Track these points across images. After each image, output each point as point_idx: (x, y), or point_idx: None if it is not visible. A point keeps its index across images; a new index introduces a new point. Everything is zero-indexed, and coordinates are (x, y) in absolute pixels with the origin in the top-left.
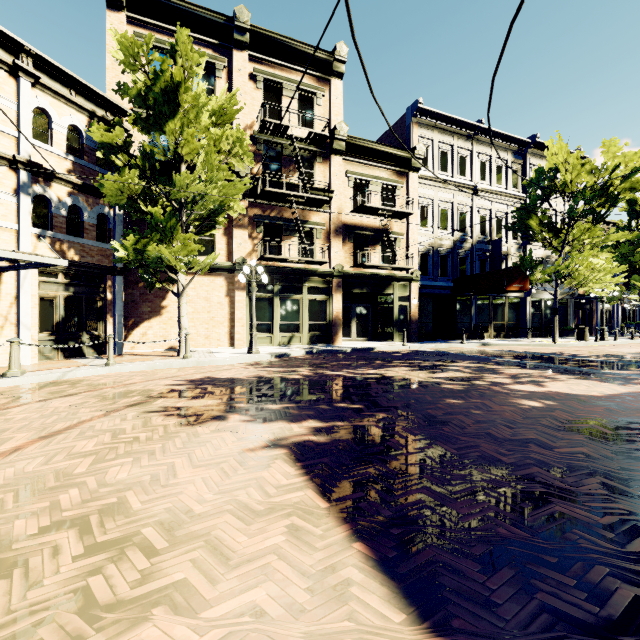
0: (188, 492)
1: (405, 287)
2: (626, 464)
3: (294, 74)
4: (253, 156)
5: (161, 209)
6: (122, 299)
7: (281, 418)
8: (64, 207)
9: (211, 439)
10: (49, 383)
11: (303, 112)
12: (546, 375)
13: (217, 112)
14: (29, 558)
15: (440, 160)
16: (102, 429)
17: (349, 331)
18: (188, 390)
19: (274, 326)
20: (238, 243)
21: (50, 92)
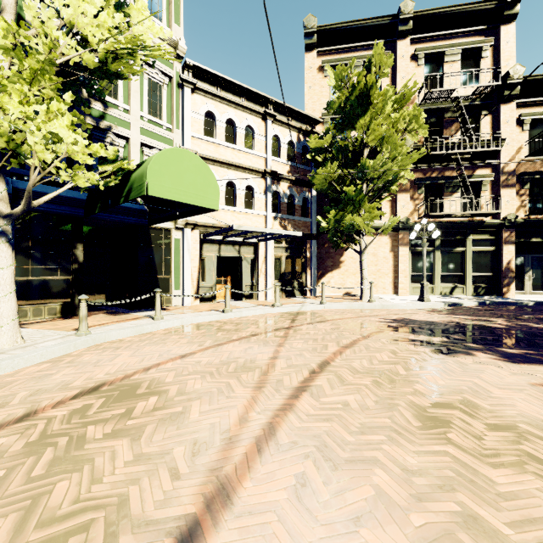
0: (520, 406)
1: None
2: None
3: (456, 38)
4: None
5: (353, 187)
6: (315, 257)
7: (535, 362)
8: (286, 197)
9: (482, 369)
10: (296, 313)
11: (470, 71)
12: None
13: (397, 99)
14: (449, 420)
15: None
16: (377, 347)
17: (521, 283)
18: (402, 327)
19: (435, 277)
20: (401, 205)
21: (279, 123)
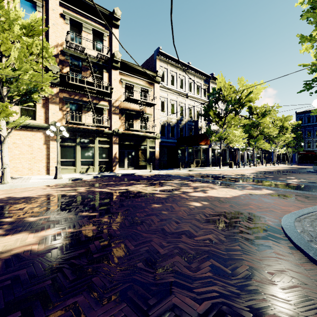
0: None
1: (153, 142)
2: (229, 245)
3: (90, 20)
4: (63, 62)
5: None
6: None
7: (27, 229)
8: None
9: None
10: None
11: (94, 41)
12: (210, 186)
13: (27, 27)
14: None
15: (170, 79)
16: None
17: (123, 164)
18: None
19: (77, 162)
20: (52, 113)
21: None
